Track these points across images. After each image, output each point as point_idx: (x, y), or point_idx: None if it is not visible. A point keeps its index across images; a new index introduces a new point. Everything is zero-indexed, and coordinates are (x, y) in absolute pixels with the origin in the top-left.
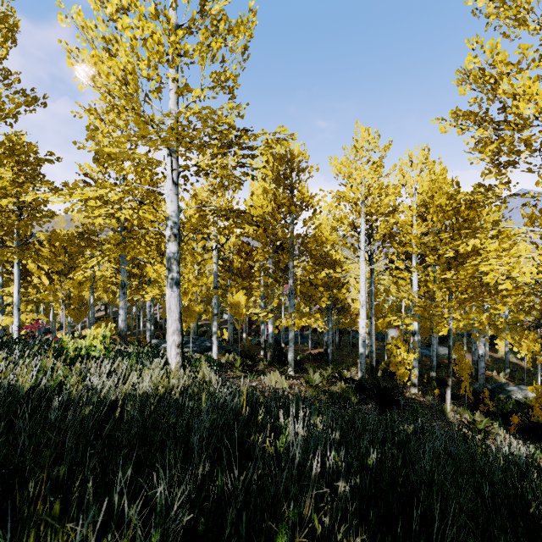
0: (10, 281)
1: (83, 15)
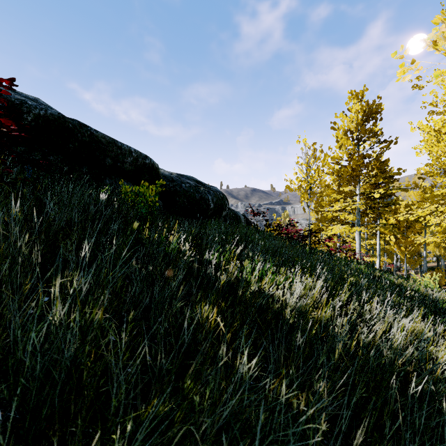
0: (370, 236)
1: (423, 129)
